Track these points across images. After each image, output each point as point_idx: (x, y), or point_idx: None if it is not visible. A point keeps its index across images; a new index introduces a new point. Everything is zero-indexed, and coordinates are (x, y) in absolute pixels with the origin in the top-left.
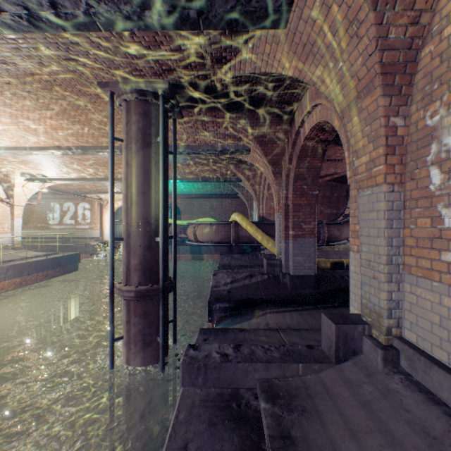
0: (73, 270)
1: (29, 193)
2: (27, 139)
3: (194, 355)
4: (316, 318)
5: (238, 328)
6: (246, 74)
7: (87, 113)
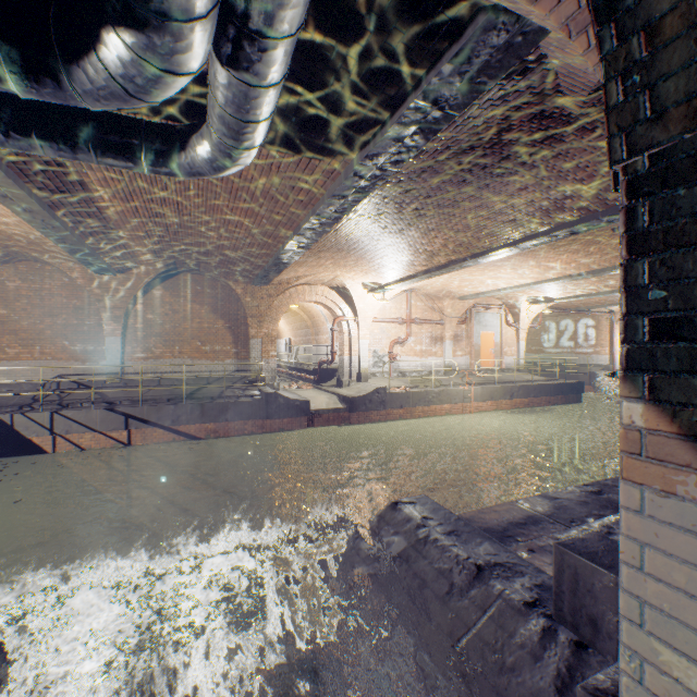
0: (574, 402)
1: (530, 316)
2: (542, 275)
3: None
4: None
5: None
6: None
7: (598, 246)
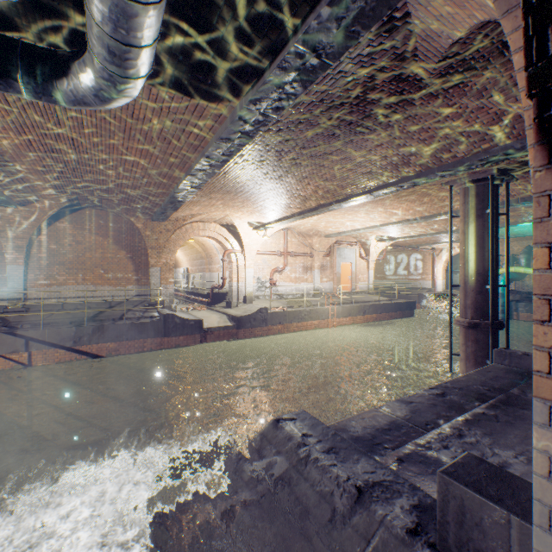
0: (409, 316)
1: (377, 251)
2: (388, 219)
3: (503, 350)
4: None
5: None
6: None
7: (430, 197)
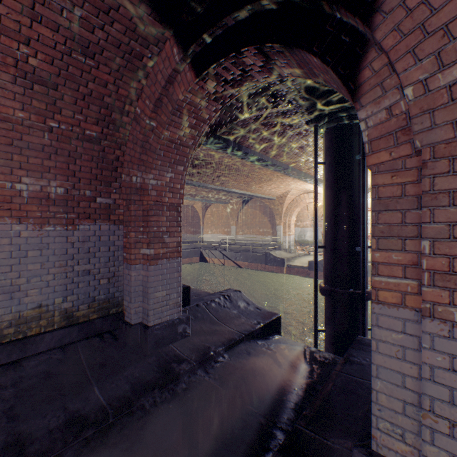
0: None
1: None
2: None
3: (230, 289)
4: (242, 383)
5: (263, 322)
6: (255, 113)
7: None
